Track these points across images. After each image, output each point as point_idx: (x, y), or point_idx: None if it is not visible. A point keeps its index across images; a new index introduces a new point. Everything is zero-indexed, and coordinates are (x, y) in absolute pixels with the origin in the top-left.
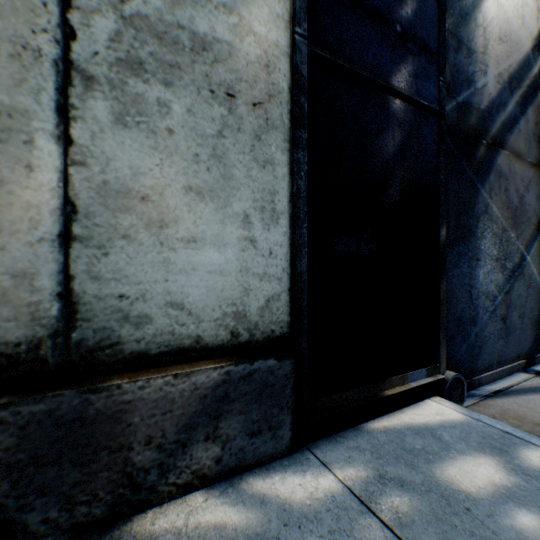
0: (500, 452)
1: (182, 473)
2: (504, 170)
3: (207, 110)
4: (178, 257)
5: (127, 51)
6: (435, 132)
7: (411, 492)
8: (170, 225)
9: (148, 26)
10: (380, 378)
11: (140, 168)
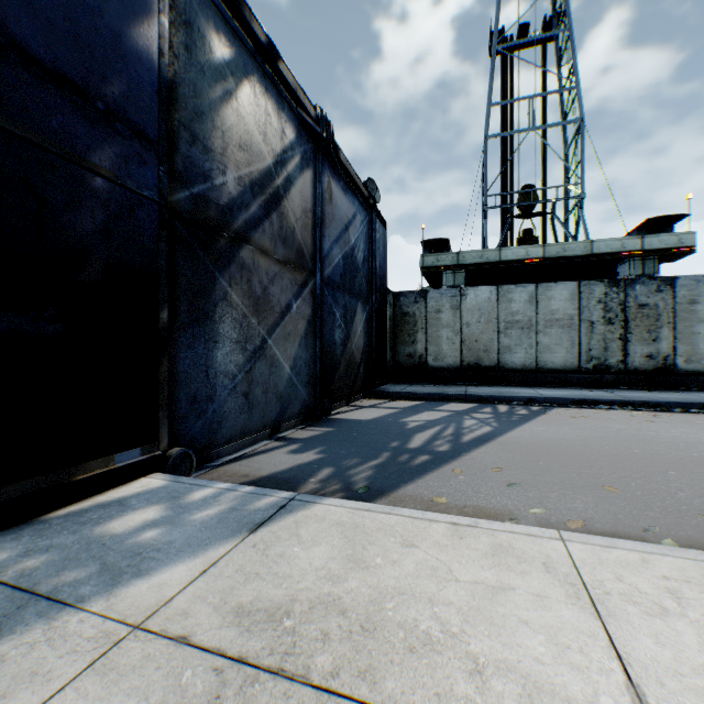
0: (174, 499)
1: None
2: (250, 263)
3: None
4: None
5: None
6: (156, 219)
7: (55, 551)
8: None
9: None
10: (72, 464)
11: None
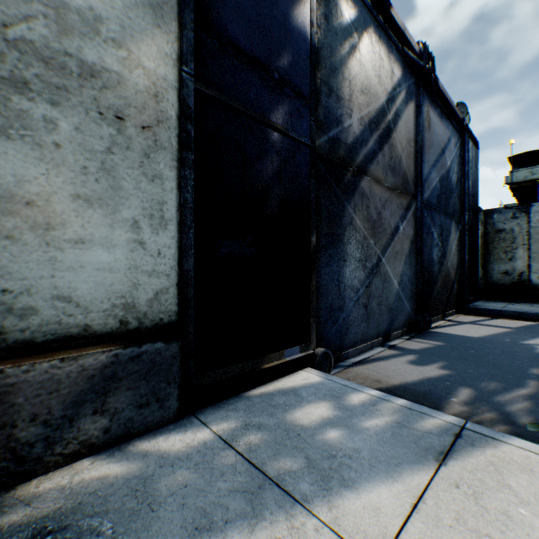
0: (336, 398)
1: (70, 444)
2: (367, 191)
3: (96, 129)
4: (66, 256)
5: (12, 71)
6: (308, 160)
7: (264, 431)
8: (57, 228)
9: (35, 50)
10: (260, 355)
11: (26, 176)
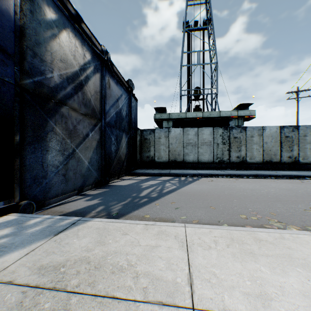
0: (20, 224)
1: None
2: (66, 114)
3: None
4: None
5: None
6: (13, 91)
7: None
8: None
9: None
10: None
11: None
